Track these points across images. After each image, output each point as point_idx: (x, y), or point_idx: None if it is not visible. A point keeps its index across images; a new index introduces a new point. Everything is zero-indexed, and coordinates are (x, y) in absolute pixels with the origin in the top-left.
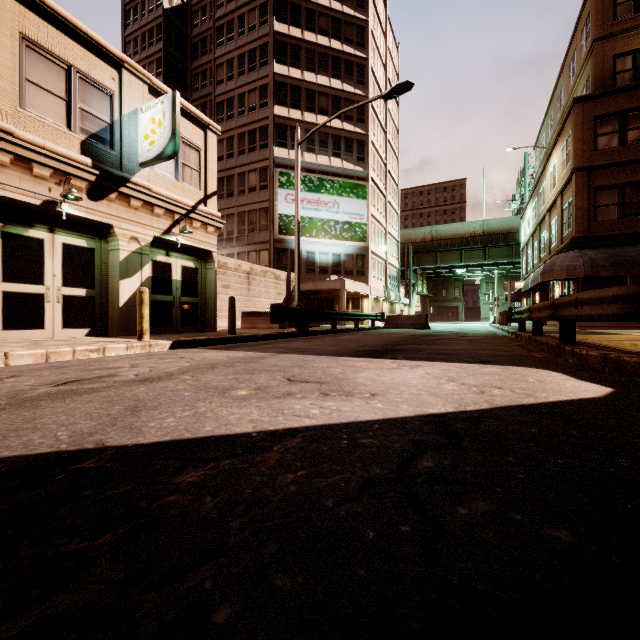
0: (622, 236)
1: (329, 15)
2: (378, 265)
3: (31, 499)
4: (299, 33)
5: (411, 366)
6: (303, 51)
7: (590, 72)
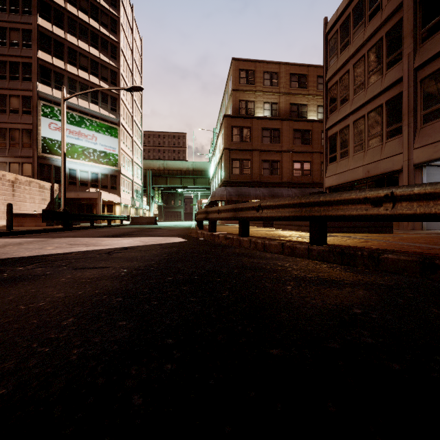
0: (241, 182)
1: (89, 0)
2: (127, 183)
3: (9, 261)
4: (62, 2)
5: (129, 239)
6: (66, 17)
7: (231, 103)
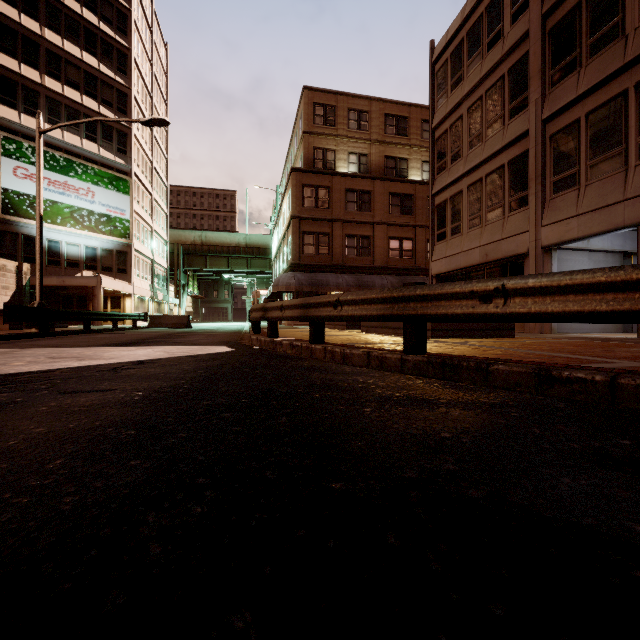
0: (316, 266)
1: None
2: (143, 264)
3: None
4: None
5: (146, 348)
6: (43, 2)
7: (302, 152)
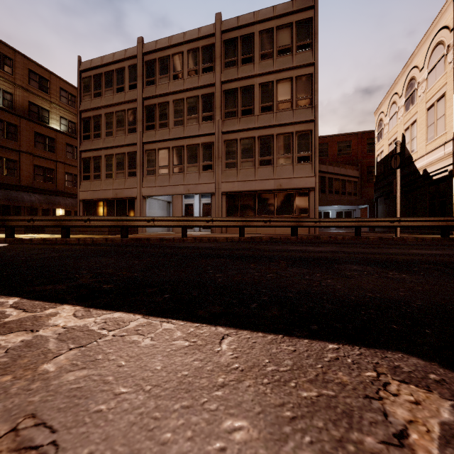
0: None
1: None
2: None
3: None
4: None
5: None
6: None
7: None
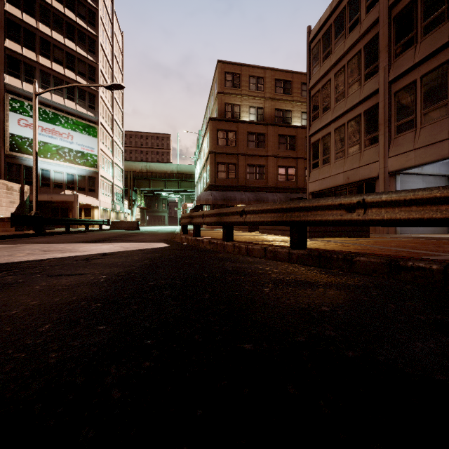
0: (226, 186)
1: None
2: (106, 185)
3: None
4: None
5: (108, 244)
6: (38, 5)
7: (217, 106)
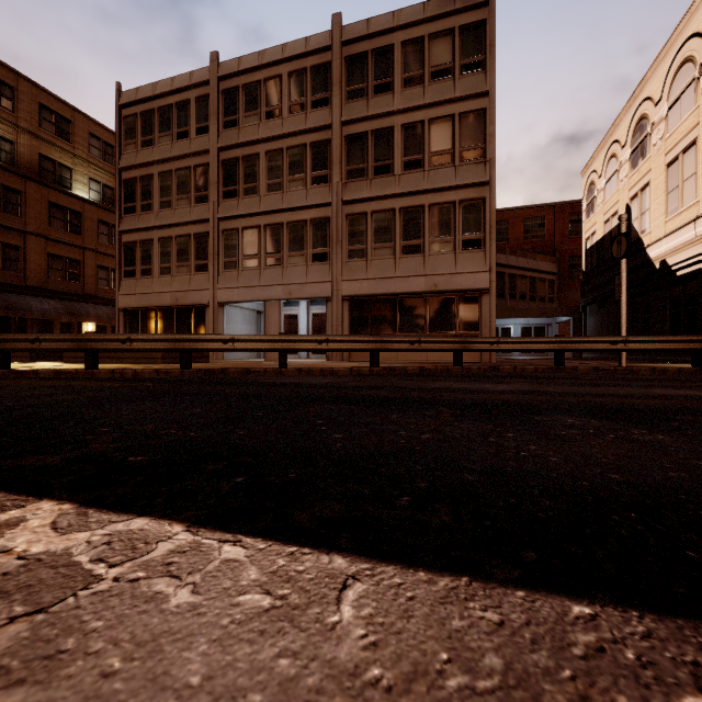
0: None
1: None
2: None
3: None
4: None
5: None
6: None
7: None
